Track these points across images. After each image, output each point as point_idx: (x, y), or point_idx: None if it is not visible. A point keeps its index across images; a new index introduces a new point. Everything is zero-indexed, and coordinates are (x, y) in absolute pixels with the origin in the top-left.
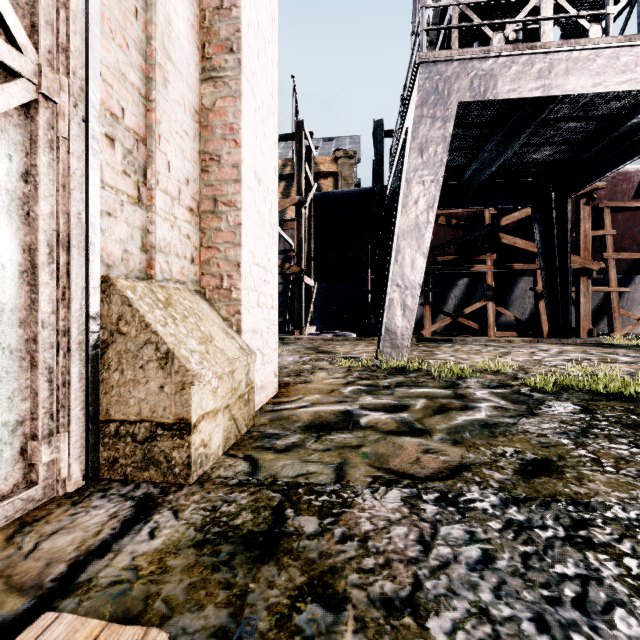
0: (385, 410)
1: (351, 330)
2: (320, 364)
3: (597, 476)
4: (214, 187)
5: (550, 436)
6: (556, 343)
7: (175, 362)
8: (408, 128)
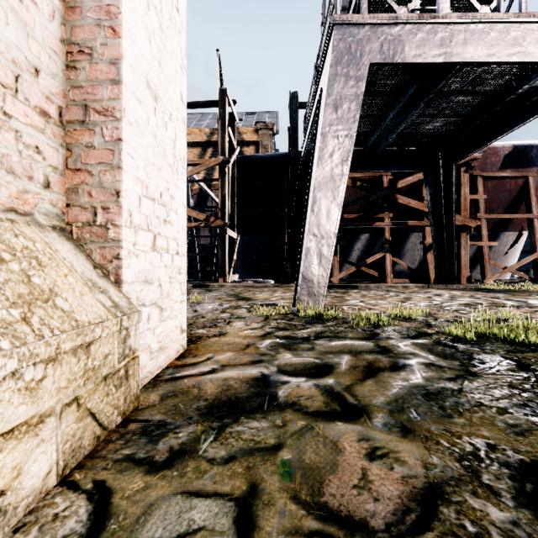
0: (307, 374)
1: (270, 278)
2: (238, 312)
3: None
4: (84, 89)
5: (513, 412)
6: (444, 288)
7: None
8: (323, 88)
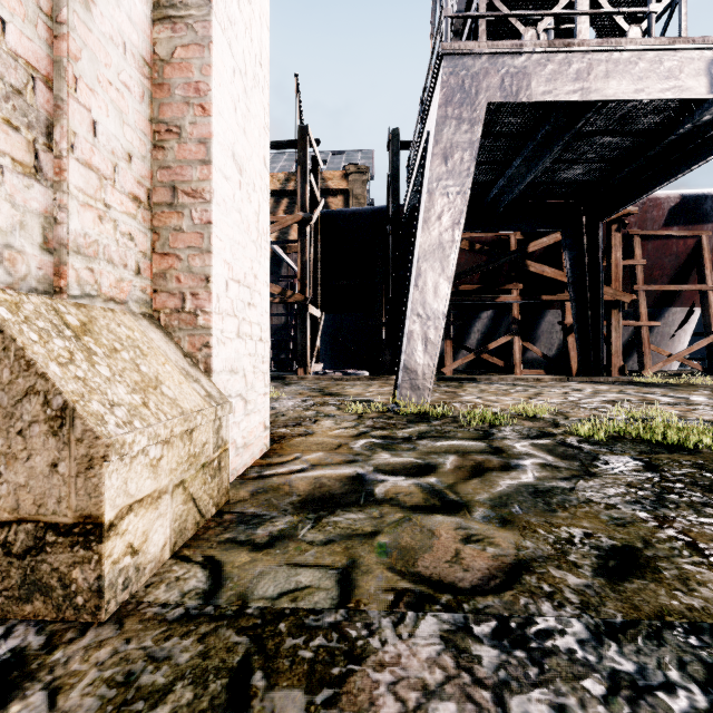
0: (407, 473)
1: (363, 368)
2: (326, 410)
3: (705, 574)
4: (172, 170)
5: (621, 507)
6: (587, 382)
7: (76, 424)
8: (429, 132)
